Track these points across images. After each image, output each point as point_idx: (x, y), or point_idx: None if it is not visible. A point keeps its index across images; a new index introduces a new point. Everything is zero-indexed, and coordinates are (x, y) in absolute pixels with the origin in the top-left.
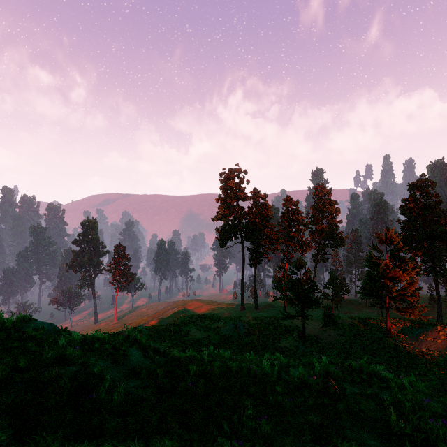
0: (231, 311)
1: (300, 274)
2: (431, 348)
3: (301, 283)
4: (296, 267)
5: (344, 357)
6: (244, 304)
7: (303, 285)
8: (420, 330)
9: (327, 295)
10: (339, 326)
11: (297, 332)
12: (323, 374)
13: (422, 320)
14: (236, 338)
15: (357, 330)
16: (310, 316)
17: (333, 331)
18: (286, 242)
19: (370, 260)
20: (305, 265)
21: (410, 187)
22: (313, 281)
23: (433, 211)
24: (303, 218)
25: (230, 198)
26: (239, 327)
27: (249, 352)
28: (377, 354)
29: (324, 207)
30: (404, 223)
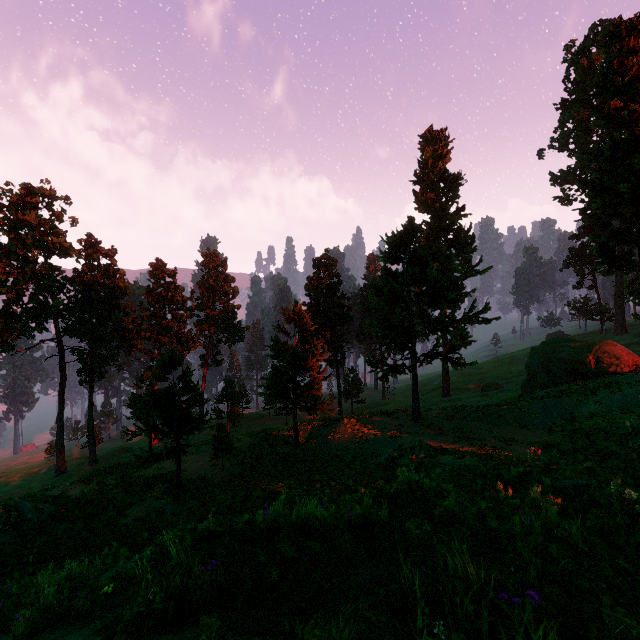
0: (31, 483)
1: (173, 379)
2: (340, 446)
3: (174, 394)
4: (165, 366)
5: (243, 497)
6: (64, 462)
7: (178, 396)
8: (328, 428)
9: (222, 411)
10: (237, 452)
11: (169, 482)
12: (162, 610)
13: (329, 417)
14: (5, 547)
15: (261, 450)
16: (194, 448)
17: (228, 462)
18: (155, 337)
19: (276, 347)
20: (182, 361)
21: (315, 263)
22: (196, 388)
23: (335, 293)
24: (185, 299)
25: (27, 247)
26: (24, 515)
27: (34, 570)
28: (285, 475)
29: (217, 285)
30: (310, 306)
